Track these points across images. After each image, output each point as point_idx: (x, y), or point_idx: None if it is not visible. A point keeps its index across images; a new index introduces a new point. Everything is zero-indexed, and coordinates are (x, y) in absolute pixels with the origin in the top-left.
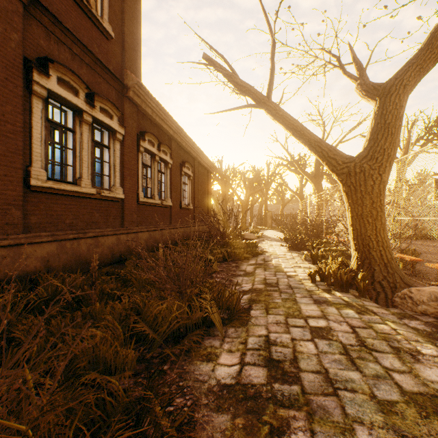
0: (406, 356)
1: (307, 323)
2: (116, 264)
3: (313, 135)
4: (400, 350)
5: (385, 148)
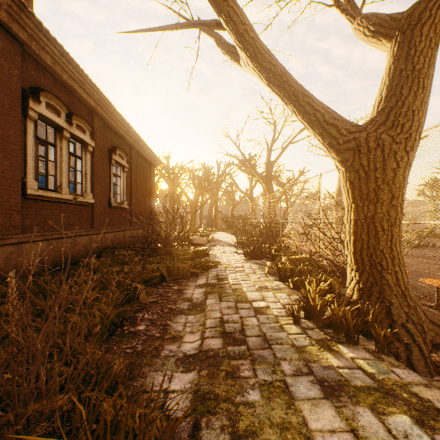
0: None
1: None
2: None
3: (301, 85)
4: None
5: (415, 109)
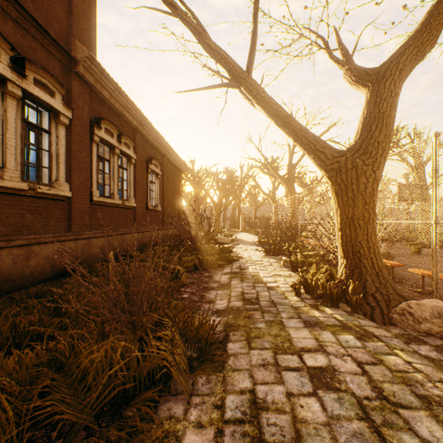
0: None
1: (303, 361)
2: (57, 279)
3: (299, 124)
4: (430, 402)
5: (380, 141)
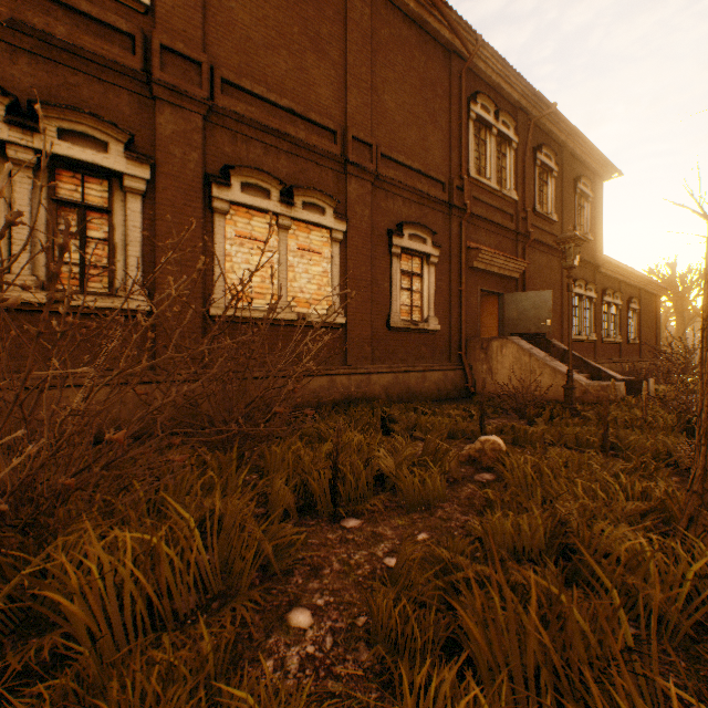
0: None
1: None
2: None
3: None
4: None
5: None
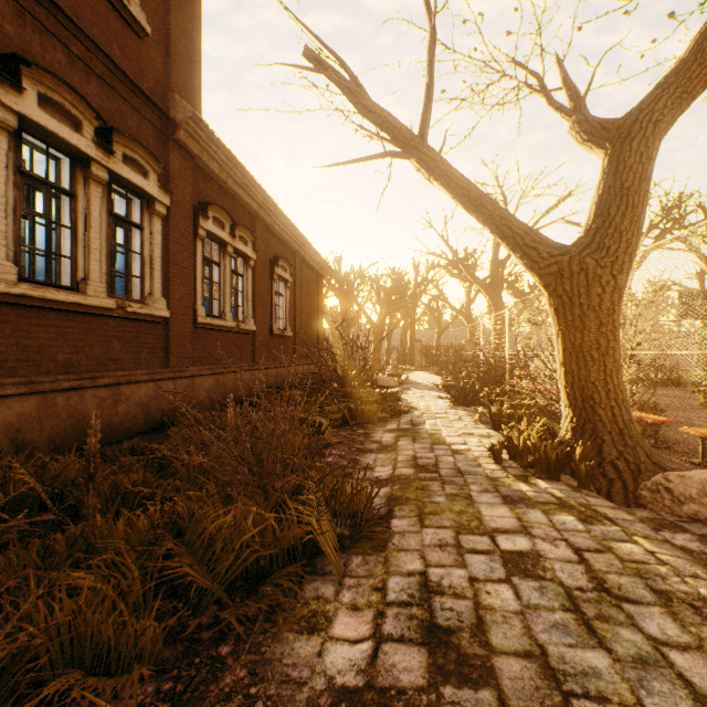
0: (685, 611)
1: (496, 544)
2: (153, 433)
3: (499, 207)
4: (670, 598)
5: (623, 230)
